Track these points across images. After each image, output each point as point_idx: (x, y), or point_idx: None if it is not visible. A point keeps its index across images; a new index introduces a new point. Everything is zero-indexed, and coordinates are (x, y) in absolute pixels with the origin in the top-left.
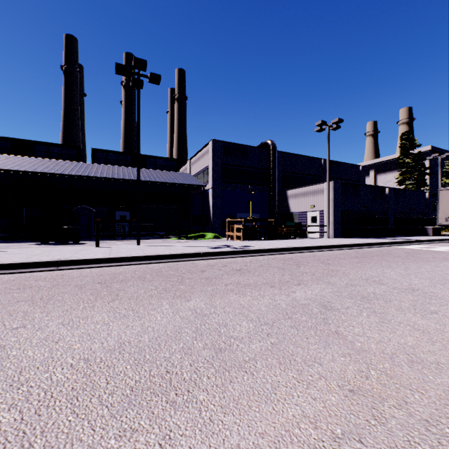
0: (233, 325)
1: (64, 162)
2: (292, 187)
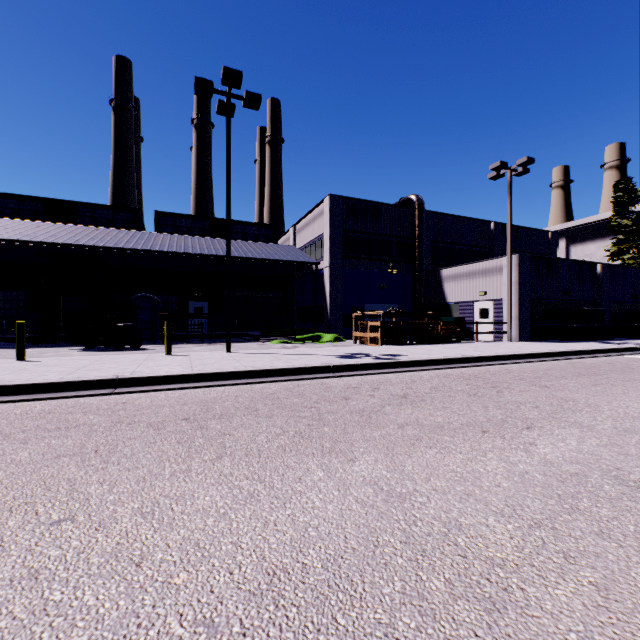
0: (474, 525)
1: (116, 231)
2: (447, 265)
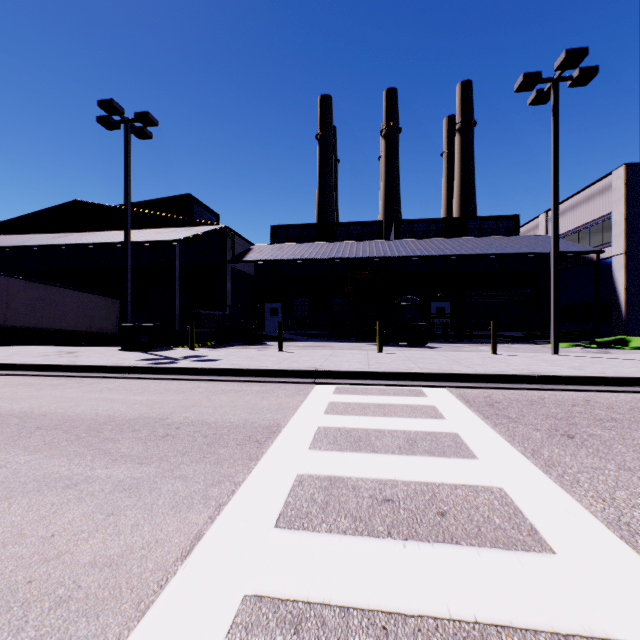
0: None
1: (372, 242)
2: None
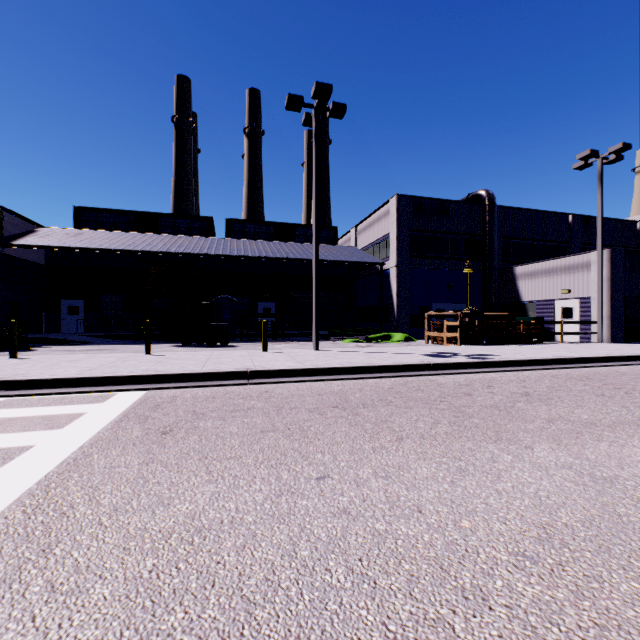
0: None
1: (196, 238)
2: (519, 262)
